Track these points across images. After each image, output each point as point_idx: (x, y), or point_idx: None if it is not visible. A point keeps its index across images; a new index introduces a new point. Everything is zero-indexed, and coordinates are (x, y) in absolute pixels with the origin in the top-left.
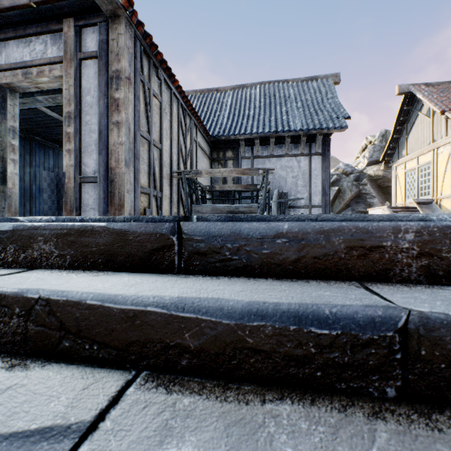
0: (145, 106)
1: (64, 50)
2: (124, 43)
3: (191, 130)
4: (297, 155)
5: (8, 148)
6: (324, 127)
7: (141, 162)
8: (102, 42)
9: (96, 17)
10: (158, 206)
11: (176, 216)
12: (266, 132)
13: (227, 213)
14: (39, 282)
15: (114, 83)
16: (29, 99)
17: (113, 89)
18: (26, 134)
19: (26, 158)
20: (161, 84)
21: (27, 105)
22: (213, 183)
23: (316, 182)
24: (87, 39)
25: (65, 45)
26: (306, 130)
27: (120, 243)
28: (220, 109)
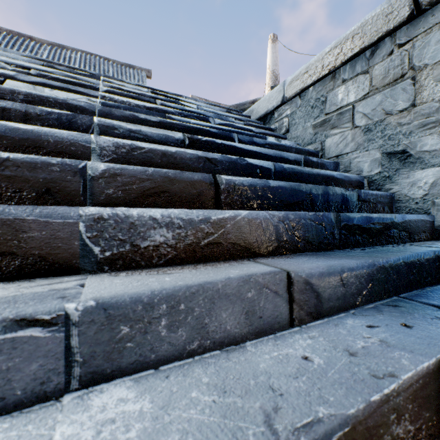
0: None
1: None
2: None
3: None
4: None
5: None
6: None
7: None
8: None
9: None
10: None
11: None
12: None
13: None
14: None
15: None
16: None
17: None
18: None
19: None
20: None
21: None
22: None
23: None
24: None
25: None
26: None
27: None
28: None
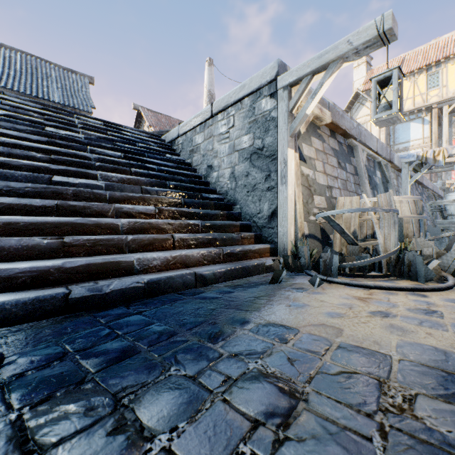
0: None
1: None
2: None
3: None
4: None
5: None
6: (77, 108)
7: None
8: None
9: None
10: None
11: None
12: (28, 94)
13: None
14: None
15: None
16: None
17: None
18: None
19: None
20: None
21: None
22: None
23: None
24: None
25: None
26: (63, 104)
27: None
28: None
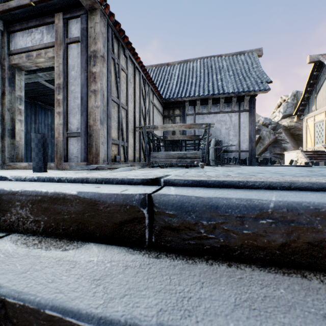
0: (115, 77)
1: (55, 37)
2: (99, 29)
3: (149, 95)
4: (229, 112)
5: (16, 111)
6: (251, 90)
7: (113, 120)
8: (83, 30)
9: (79, 11)
10: (125, 153)
11: (144, 179)
12: (205, 95)
13: (178, 158)
14: (3, 265)
15: (92, 60)
16: (33, 75)
17: (91, 65)
18: (32, 100)
19: (32, 117)
20: (127, 61)
21: (31, 79)
22: (165, 134)
23: (244, 132)
24: (72, 28)
25: (56, 33)
26: (236, 92)
27: (91, 212)
28: (170, 78)
